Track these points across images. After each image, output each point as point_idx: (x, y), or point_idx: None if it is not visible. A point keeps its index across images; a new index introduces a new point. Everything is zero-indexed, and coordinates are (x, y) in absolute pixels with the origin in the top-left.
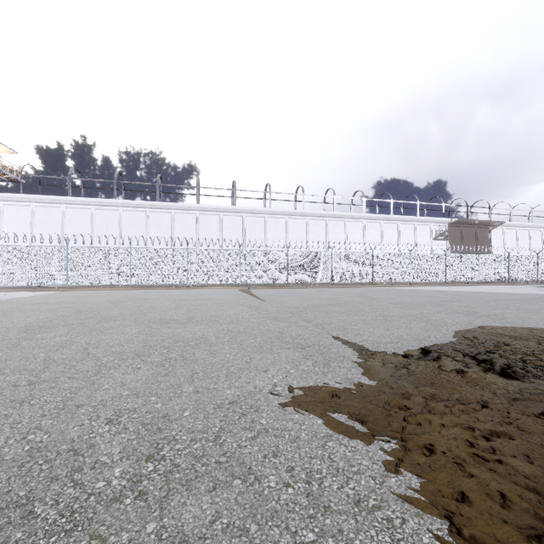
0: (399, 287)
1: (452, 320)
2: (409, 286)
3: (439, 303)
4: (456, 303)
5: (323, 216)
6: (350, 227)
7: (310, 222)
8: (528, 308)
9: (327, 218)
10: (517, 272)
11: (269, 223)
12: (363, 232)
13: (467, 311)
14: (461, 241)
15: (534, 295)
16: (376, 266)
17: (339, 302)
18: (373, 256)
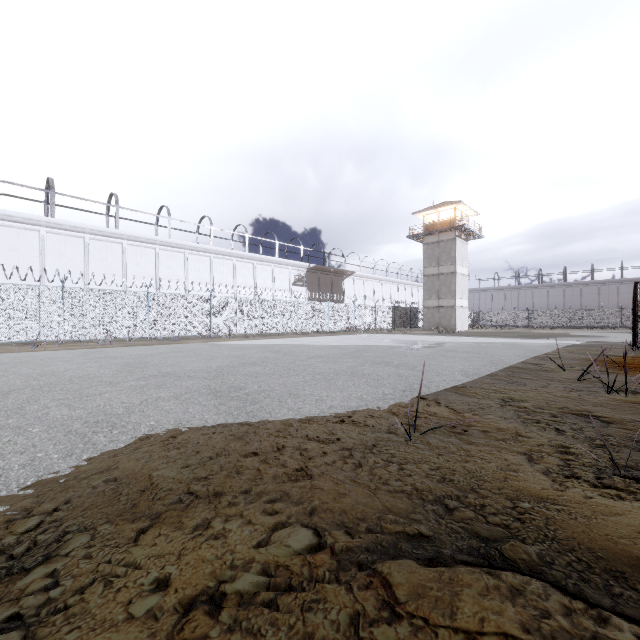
0: (231, 342)
1: (162, 418)
2: (251, 338)
3: (227, 369)
4: (252, 367)
5: (151, 242)
6: (193, 262)
7: (130, 248)
8: (323, 370)
9: (158, 246)
10: (360, 321)
11: (49, 242)
12: (210, 270)
13: (233, 386)
14: (319, 289)
15: (354, 347)
16: (215, 314)
17: (40, 382)
18: (212, 300)
